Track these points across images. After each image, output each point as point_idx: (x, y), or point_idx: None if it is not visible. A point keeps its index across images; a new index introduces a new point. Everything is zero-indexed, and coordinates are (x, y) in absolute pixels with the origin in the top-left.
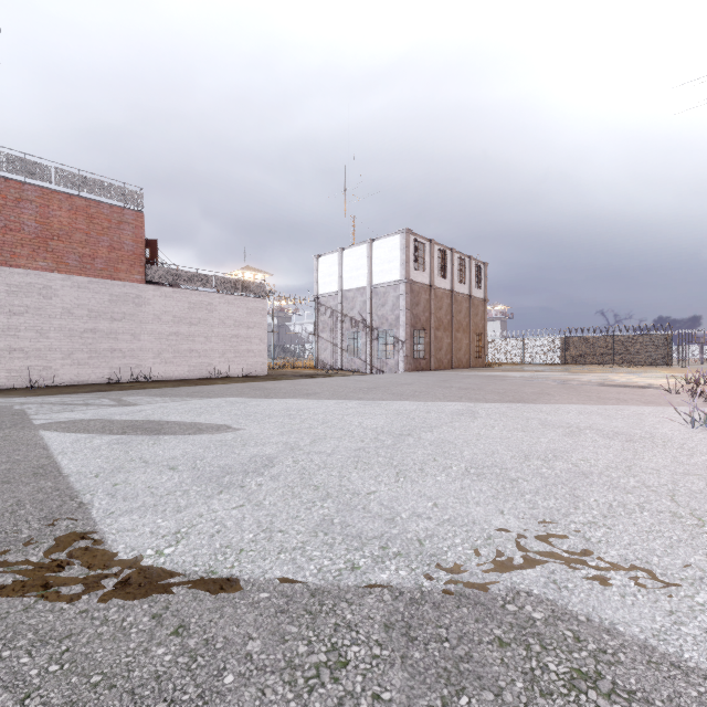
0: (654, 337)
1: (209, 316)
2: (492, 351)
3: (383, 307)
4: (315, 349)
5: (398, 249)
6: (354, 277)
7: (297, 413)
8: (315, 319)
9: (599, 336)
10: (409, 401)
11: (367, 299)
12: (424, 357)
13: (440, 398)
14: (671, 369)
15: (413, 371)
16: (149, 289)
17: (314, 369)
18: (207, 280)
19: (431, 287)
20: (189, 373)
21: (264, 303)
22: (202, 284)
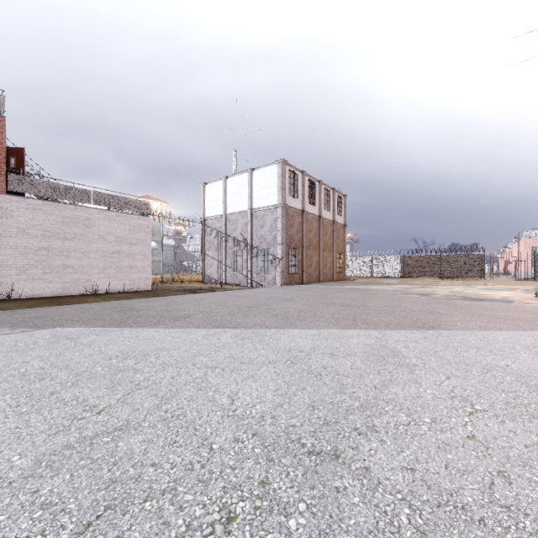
0: (471, 256)
1: (86, 231)
2: (347, 267)
3: (262, 228)
4: (202, 265)
5: (275, 177)
6: (236, 202)
7: (134, 366)
8: (202, 239)
9: (430, 255)
10: (298, 329)
11: (248, 222)
12: (297, 272)
13: (332, 322)
14: (488, 281)
15: (288, 285)
16: (12, 200)
17: (201, 283)
18: (84, 194)
19: (303, 212)
20: (63, 290)
21: (148, 220)
22: (79, 198)
